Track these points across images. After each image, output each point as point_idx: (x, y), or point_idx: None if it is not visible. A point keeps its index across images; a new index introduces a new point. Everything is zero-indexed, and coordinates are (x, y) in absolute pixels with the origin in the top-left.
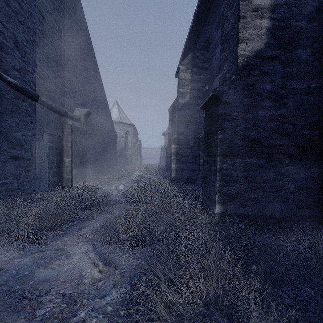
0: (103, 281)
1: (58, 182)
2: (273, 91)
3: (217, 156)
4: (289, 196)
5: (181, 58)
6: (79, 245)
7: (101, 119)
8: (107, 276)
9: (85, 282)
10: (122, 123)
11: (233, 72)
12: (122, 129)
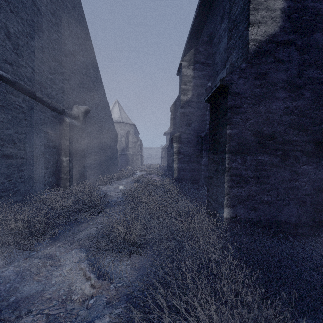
0: (95, 298)
1: (55, 182)
2: (288, 80)
3: (225, 154)
4: (306, 198)
5: (183, 55)
6: (71, 253)
7: (101, 117)
8: (100, 292)
9: (74, 299)
10: (123, 122)
11: (243, 60)
12: (123, 129)
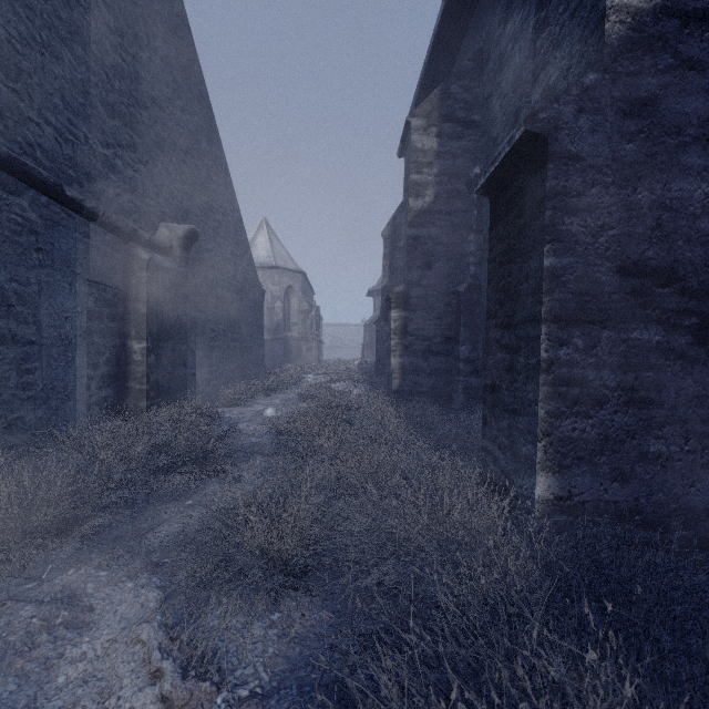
0: None
1: (115, 400)
2: None
3: (539, 324)
4: None
5: (414, 108)
6: (125, 587)
7: (226, 253)
8: None
9: None
10: (279, 268)
11: (586, 69)
12: (278, 282)
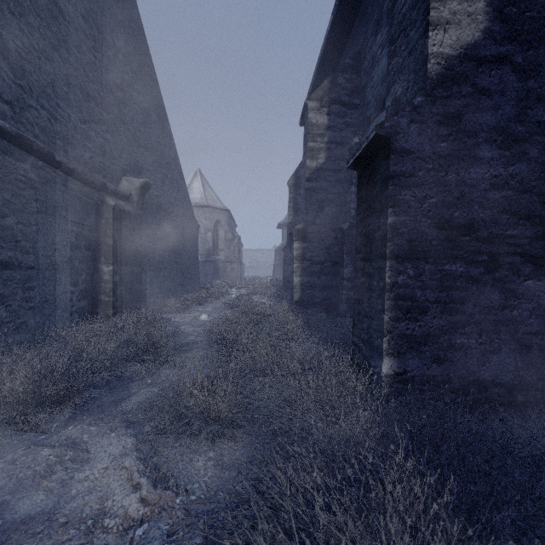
0: (146, 525)
1: (89, 309)
2: (499, 127)
3: (385, 260)
4: (532, 340)
5: (311, 90)
6: (110, 436)
7: (170, 198)
8: (157, 512)
9: (108, 526)
10: (210, 207)
11: (417, 92)
12: (209, 217)
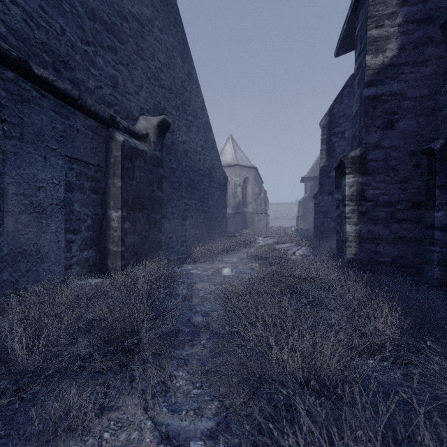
0: None
1: (97, 259)
2: None
3: None
4: None
5: None
6: None
7: (197, 146)
8: None
9: None
10: (239, 166)
11: None
12: (238, 175)
